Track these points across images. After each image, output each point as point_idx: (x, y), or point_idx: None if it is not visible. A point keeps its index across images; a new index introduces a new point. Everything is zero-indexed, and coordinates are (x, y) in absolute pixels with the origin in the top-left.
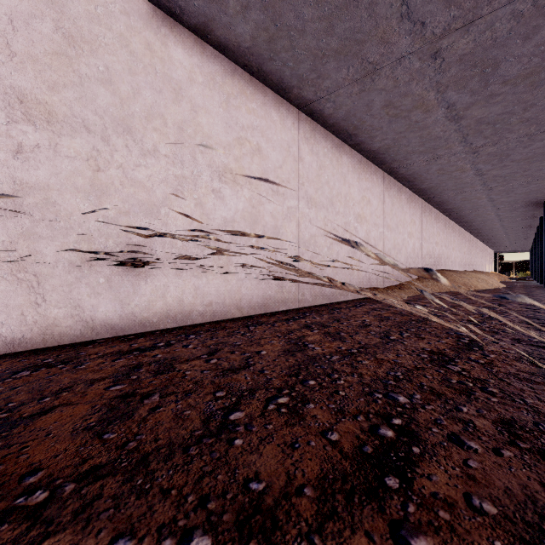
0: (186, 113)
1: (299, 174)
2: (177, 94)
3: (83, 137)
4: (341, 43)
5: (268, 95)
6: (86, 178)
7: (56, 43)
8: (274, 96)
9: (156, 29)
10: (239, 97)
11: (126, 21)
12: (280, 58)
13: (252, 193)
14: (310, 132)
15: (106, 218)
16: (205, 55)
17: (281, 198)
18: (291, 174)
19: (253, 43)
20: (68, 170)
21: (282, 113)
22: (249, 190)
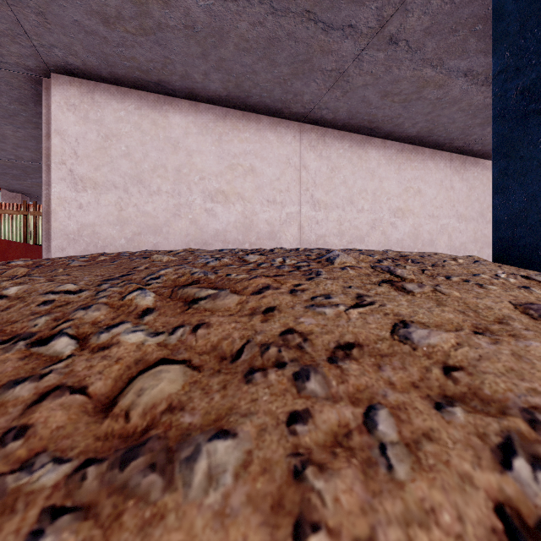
0: (376, 184)
1: (450, 200)
2: (372, 175)
3: (336, 211)
4: (483, 120)
5: (426, 153)
6: (337, 229)
7: (327, 174)
8: (430, 151)
9: (363, 146)
10: (406, 162)
11: (351, 150)
12: (436, 135)
13: (414, 220)
14: (460, 165)
15: (343, 246)
16: (386, 147)
17: (435, 220)
18: (444, 201)
19: (417, 134)
20: (331, 227)
21: (436, 160)
22: (413, 219)
